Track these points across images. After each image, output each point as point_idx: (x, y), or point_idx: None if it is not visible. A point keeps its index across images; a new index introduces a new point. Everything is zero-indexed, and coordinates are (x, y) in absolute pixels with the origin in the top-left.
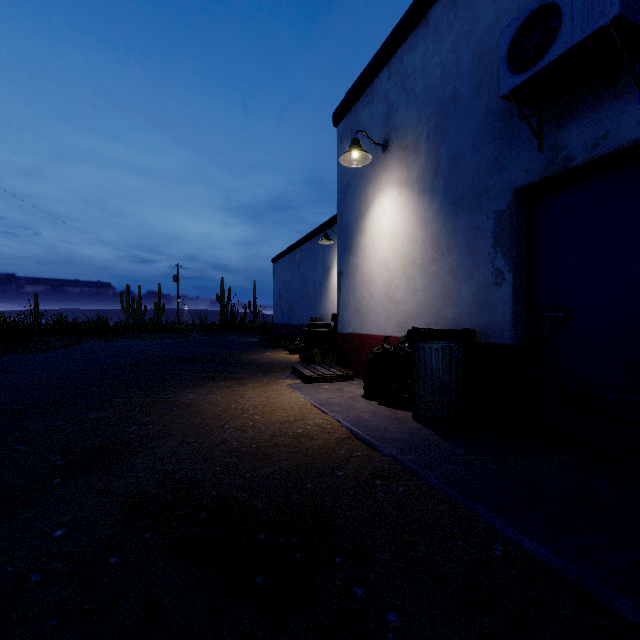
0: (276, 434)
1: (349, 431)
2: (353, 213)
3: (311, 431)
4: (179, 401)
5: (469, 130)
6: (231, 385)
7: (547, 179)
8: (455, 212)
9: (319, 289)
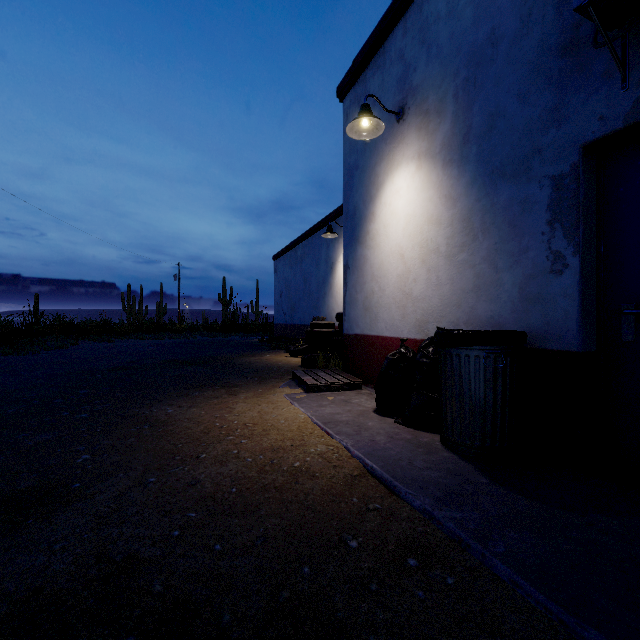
0: (266, 469)
1: (362, 464)
2: (361, 197)
3: (312, 465)
4: (154, 417)
5: (513, 77)
6: (220, 395)
7: (634, 126)
8: (493, 183)
9: (322, 287)
